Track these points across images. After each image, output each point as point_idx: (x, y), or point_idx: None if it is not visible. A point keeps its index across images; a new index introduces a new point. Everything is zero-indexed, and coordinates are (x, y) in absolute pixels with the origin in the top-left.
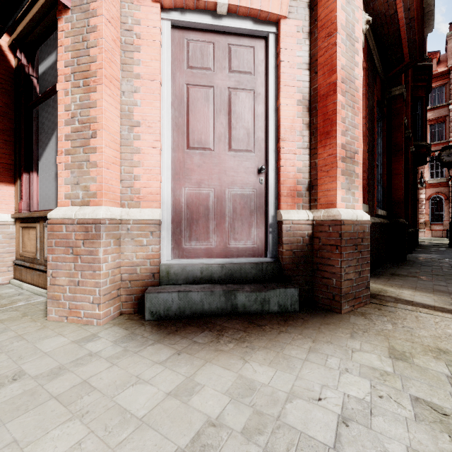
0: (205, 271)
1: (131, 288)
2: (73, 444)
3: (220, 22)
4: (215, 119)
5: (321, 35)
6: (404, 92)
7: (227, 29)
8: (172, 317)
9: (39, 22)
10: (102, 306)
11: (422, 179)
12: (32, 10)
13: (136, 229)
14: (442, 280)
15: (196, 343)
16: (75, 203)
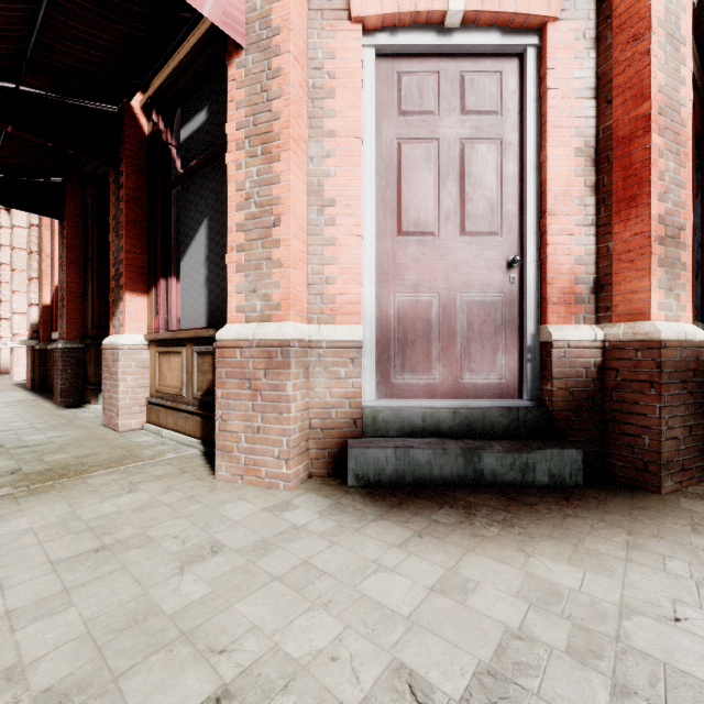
0: (429, 418)
1: (324, 440)
2: (332, 639)
3: (450, 39)
4: (439, 187)
5: (619, 40)
6: None
7: (459, 49)
8: (386, 484)
9: (186, 71)
10: (291, 463)
11: None
12: (178, 55)
13: (331, 354)
14: None
15: (439, 523)
16: (251, 319)
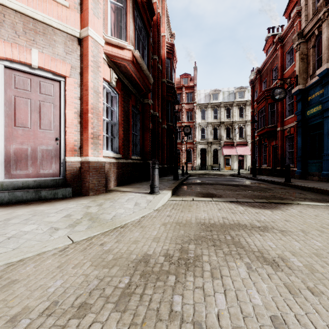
0: (25, 183)
1: None
2: None
3: (34, 71)
4: (31, 114)
5: (84, 88)
6: (150, 102)
7: (38, 74)
8: (5, 203)
9: None
10: None
11: (183, 140)
12: None
13: None
14: (147, 184)
15: (17, 207)
16: None
